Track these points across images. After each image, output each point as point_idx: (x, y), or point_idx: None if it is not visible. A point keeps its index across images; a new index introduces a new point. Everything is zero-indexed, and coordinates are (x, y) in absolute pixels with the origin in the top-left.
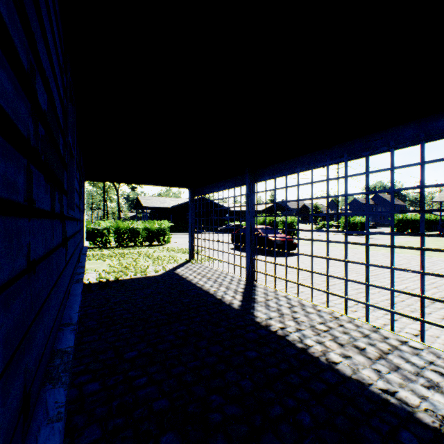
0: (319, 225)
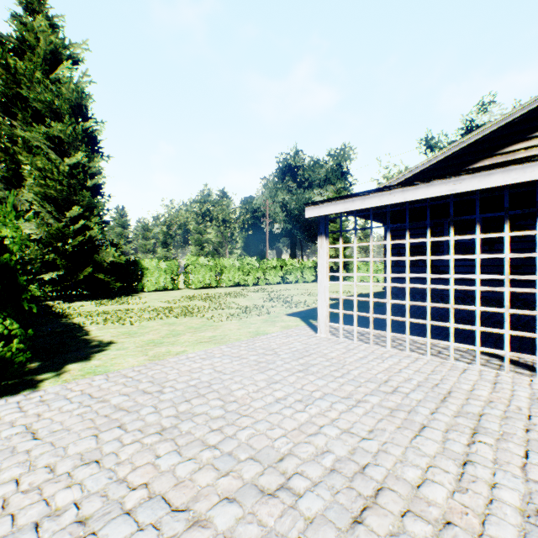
0: None
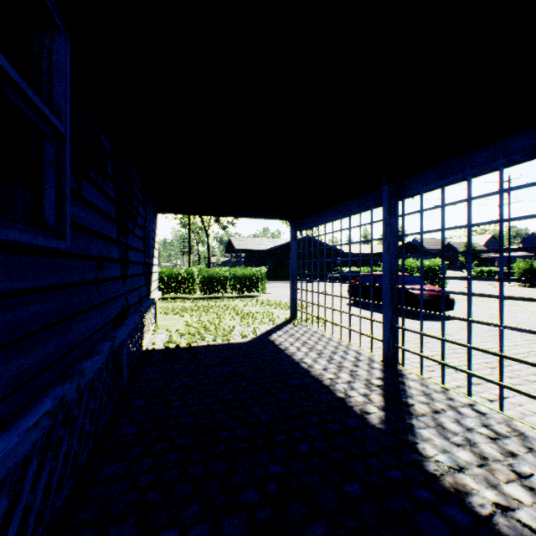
0: (474, 272)
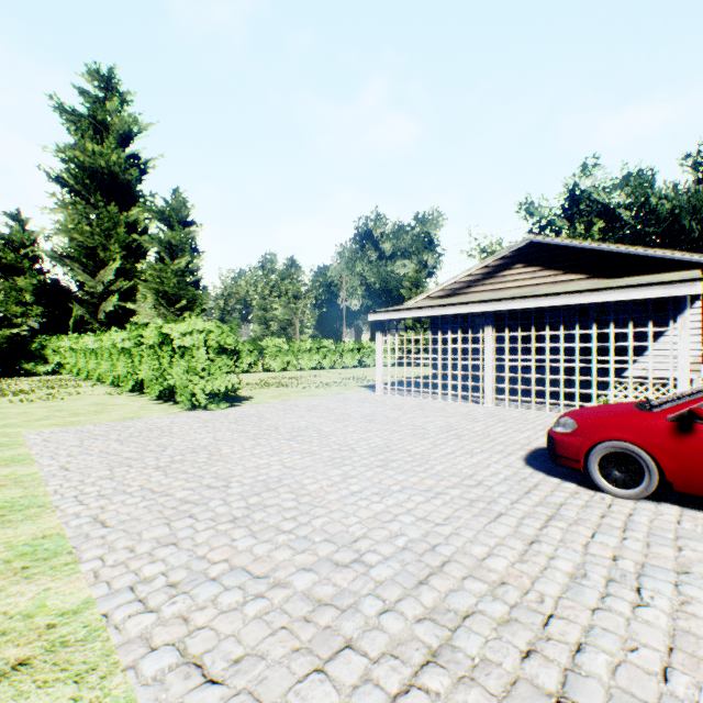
0: None
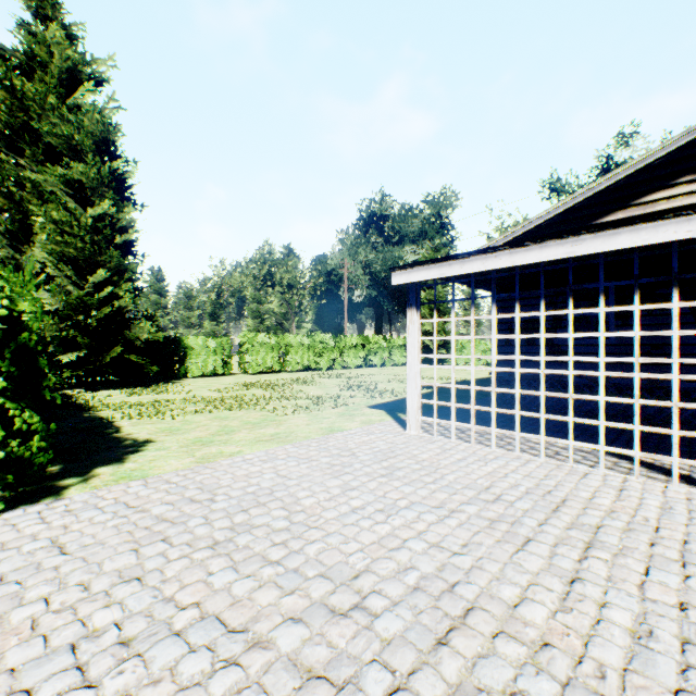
0: None
